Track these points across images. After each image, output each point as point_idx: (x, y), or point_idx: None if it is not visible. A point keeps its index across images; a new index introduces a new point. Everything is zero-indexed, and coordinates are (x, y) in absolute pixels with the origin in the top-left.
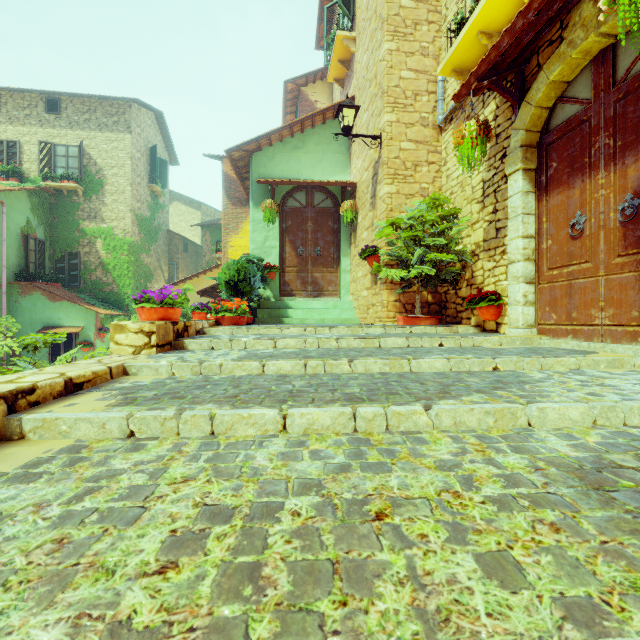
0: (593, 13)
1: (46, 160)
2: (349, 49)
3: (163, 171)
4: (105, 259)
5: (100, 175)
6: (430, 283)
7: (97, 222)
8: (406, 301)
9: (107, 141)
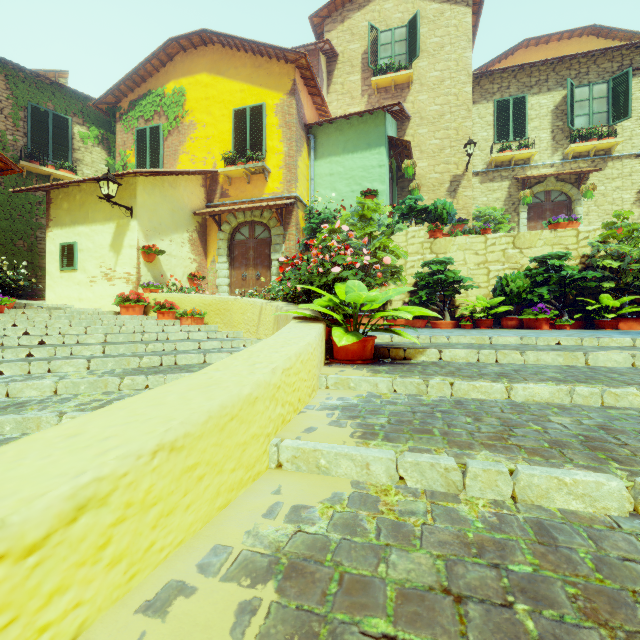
0: (554, 182)
1: None
2: (403, 81)
3: None
4: None
5: None
6: None
7: None
8: None
9: None
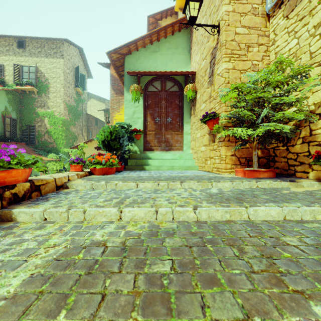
0: None
1: (17, 74)
2: None
3: (83, 81)
4: (49, 129)
5: (46, 82)
6: (265, 141)
7: (45, 108)
8: (240, 155)
9: (50, 63)
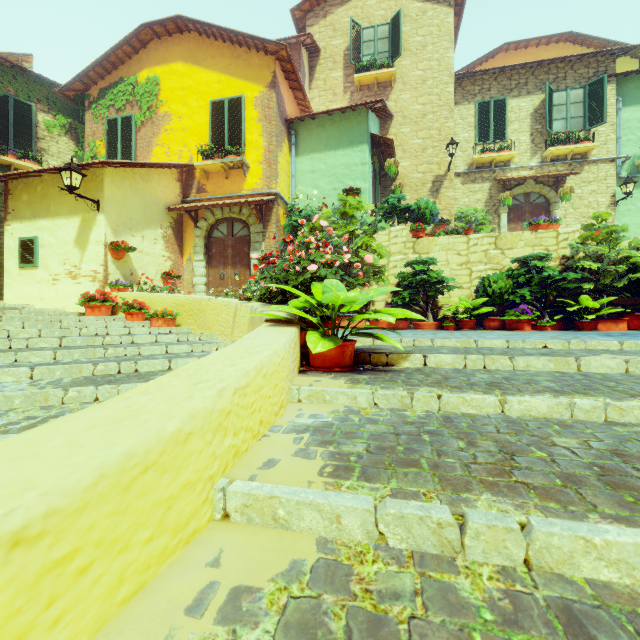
0: (533, 184)
1: None
2: (386, 79)
3: None
4: None
5: None
6: None
7: None
8: None
9: None
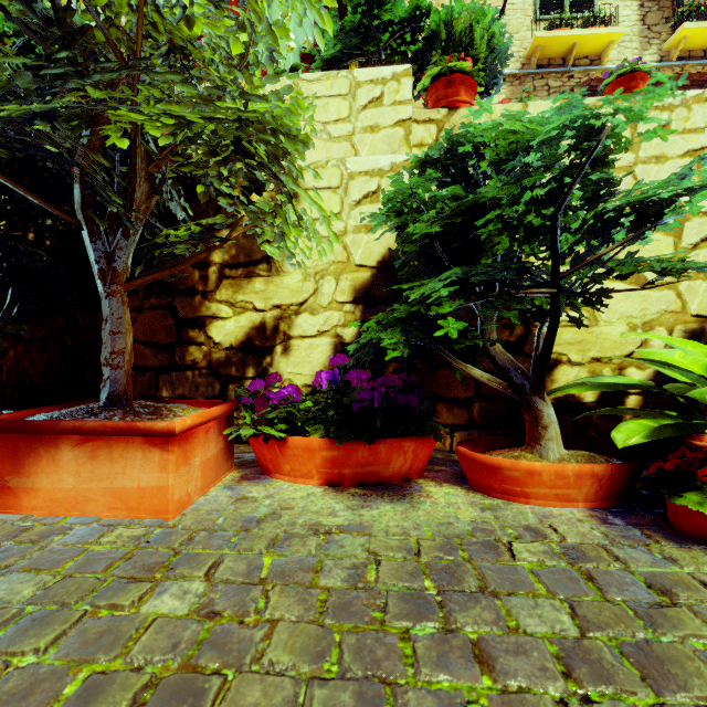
0: None
1: None
2: None
3: None
4: None
5: None
6: None
7: None
8: None
9: None
